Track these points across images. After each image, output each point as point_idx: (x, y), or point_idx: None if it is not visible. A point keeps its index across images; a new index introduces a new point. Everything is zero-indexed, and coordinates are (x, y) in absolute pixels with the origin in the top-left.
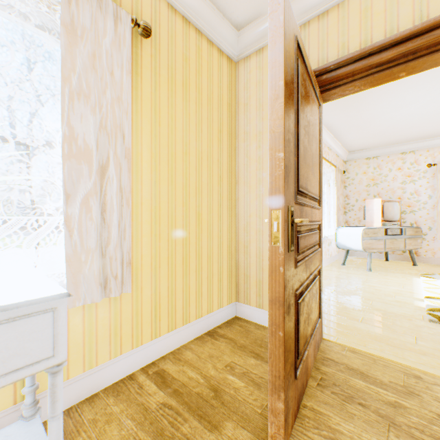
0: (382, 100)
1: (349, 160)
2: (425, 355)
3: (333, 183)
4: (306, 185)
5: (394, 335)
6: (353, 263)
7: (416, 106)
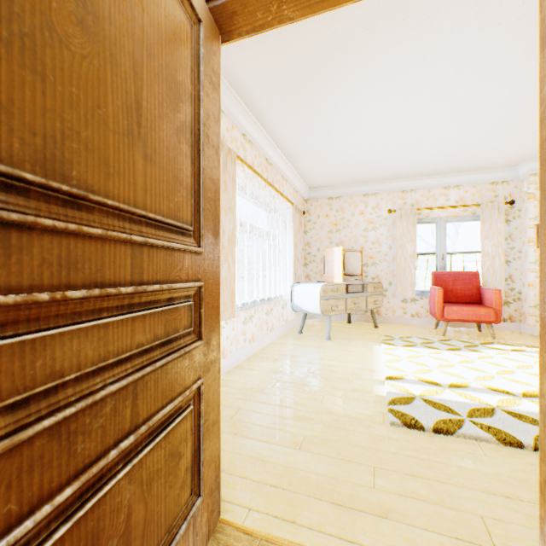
0: (341, 114)
1: (311, 199)
2: (387, 516)
3: (291, 226)
4: (68, 164)
5: (345, 473)
6: (312, 329)
7: (378, 131)
